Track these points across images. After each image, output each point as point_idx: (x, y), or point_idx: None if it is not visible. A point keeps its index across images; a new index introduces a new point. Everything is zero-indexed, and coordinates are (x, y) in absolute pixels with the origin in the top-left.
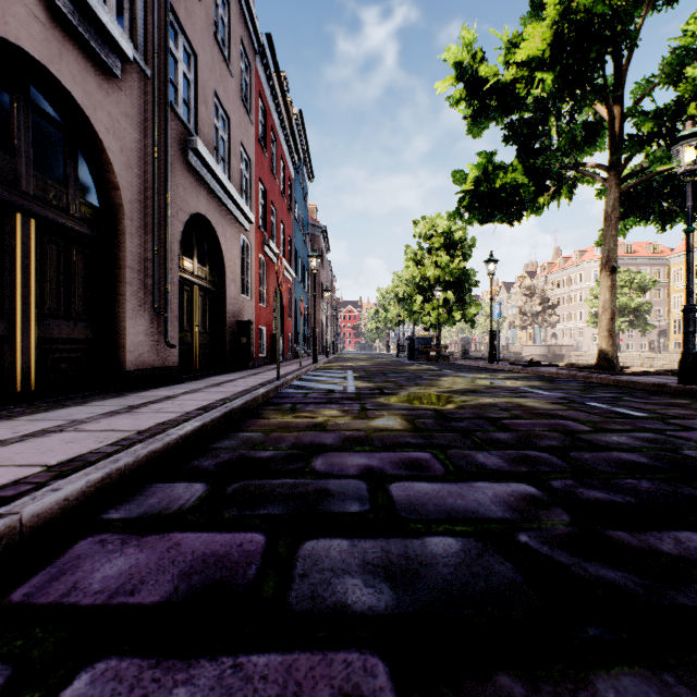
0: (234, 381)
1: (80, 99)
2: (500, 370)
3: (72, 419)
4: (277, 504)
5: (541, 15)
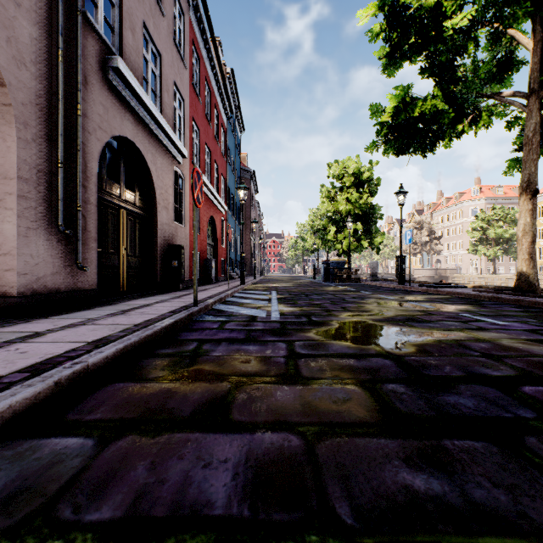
0: (148, 306)
1: None
2: (414, 291)
3: None
4: None
5: None
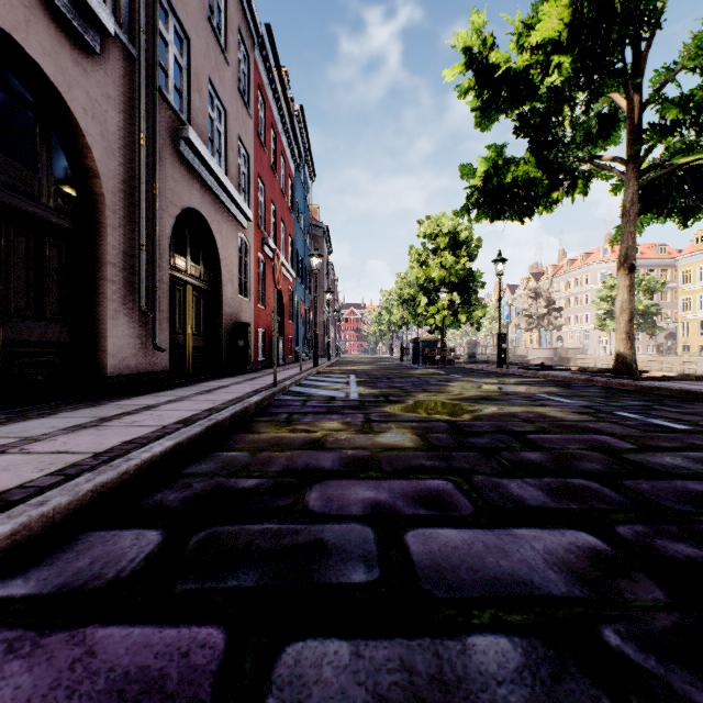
0: (227, 387)
1: (51, 74)
2: (510, 375)
3: (24, 436)
4: (252, 569)
5: (554, 0)
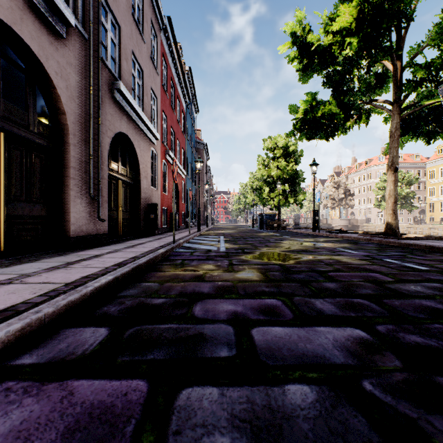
0: (144, 244)
1: (36, 51)
2: (320, 236)
3: (22, 273)
4: (161, 349)
5: (348, 2)
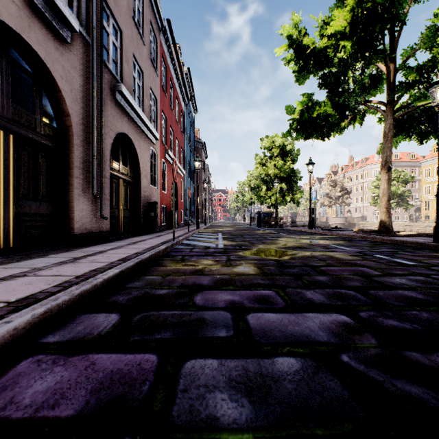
0: (145, 241)
1: (43, 56)
2: (316, 233)
3: (33, 267)
4: (168, 330)
5: (343, 6)
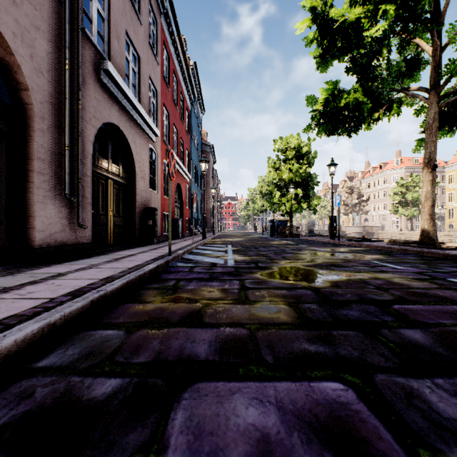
0: (134, 256)
1: None
2: (341, 245)
3: None
4: None
5: None
